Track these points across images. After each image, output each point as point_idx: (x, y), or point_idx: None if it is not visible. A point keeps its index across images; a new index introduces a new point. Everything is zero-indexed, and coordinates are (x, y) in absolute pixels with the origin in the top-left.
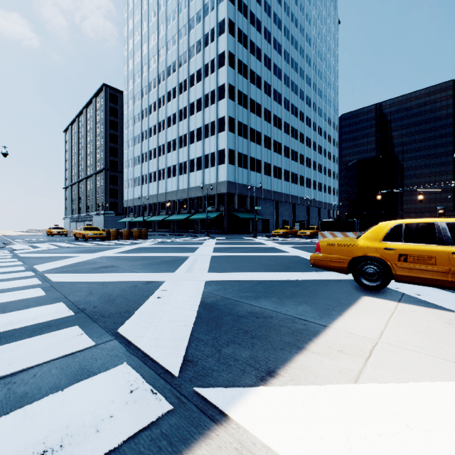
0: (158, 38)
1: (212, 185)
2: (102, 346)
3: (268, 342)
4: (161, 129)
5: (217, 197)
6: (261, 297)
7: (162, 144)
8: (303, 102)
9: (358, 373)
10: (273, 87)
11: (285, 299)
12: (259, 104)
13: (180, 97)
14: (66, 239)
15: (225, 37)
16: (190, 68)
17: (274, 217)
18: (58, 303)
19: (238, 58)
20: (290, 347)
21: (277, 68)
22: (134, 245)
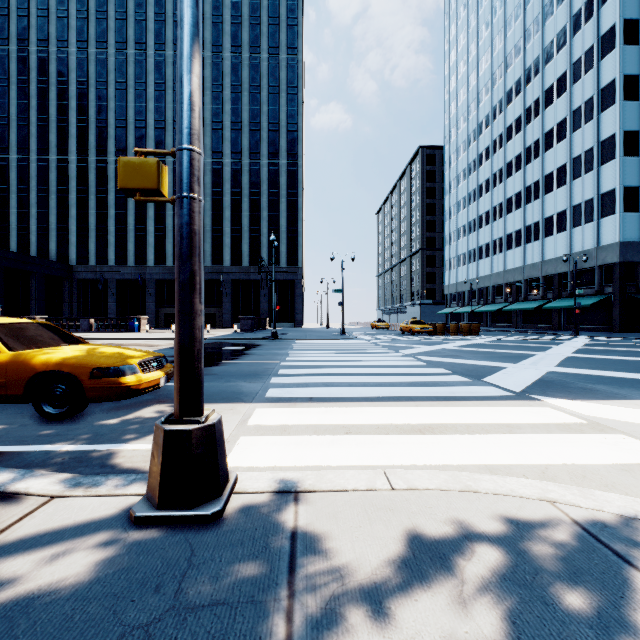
0: (492, 56)
1: (588, 253)
2: (476, 382)
3: (581, 395)
4: (495, 183)
5: (599, 272)
6: (601, 384)
7: (498, 204)
8: None
9: (634, 408)
10: None
11: (626, 387)
12: None
13: (527, 129)
14: (392, 332)
15: (615, 0)
16: (545, 79)
17: None
18: (439, 368)
19: None
20: (596, 398)
21: None
22: (466, 341)
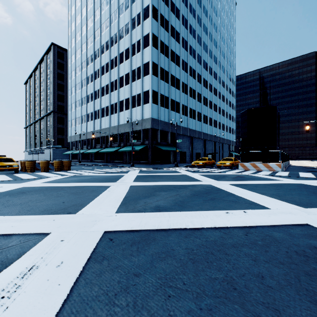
0: (94, 1)
1: (138, 122)
2: None
3: None
4: (96, 77)
5: (143, 133)
6: None
7: (97, 89)
8: (211, 59)
9: None
10: (189, 44)
11: None
12: (178, 56)
13: (111, 49)
14: None
15: None
16: (120, 23)
17: (189, 150)
18: None
19: (160, 13)
20: None
21: (192, 29)
22: (23, 183)
